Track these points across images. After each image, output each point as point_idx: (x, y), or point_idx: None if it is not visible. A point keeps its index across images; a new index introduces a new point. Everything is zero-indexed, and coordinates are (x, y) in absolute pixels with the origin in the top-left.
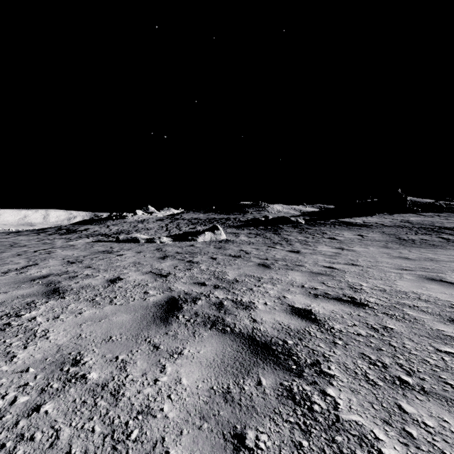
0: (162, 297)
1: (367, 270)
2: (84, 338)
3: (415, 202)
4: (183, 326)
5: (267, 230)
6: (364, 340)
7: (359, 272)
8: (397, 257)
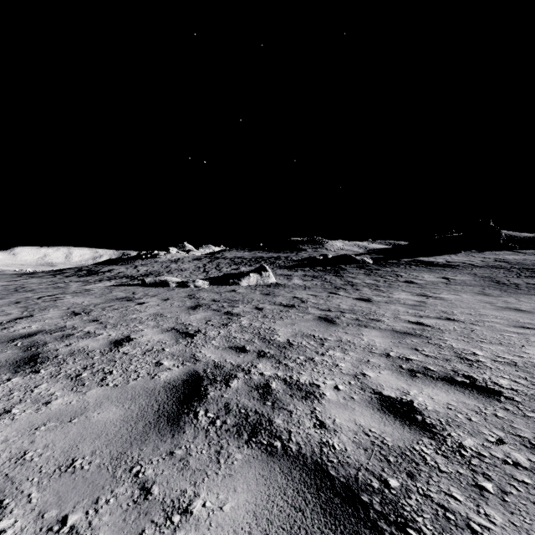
0: (180, 373)
1: (472, 328)
2: (28, 461)
3: (510, 237)
4: (202, 436)
5: (326, 271)
6: (534, 482)
7: (462, 330)
8: (505, 308)
